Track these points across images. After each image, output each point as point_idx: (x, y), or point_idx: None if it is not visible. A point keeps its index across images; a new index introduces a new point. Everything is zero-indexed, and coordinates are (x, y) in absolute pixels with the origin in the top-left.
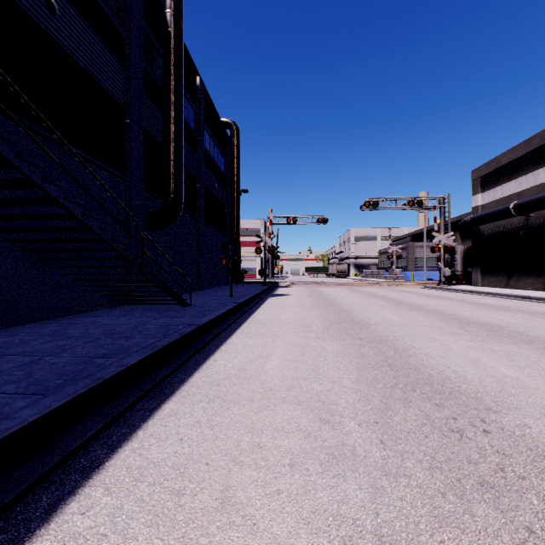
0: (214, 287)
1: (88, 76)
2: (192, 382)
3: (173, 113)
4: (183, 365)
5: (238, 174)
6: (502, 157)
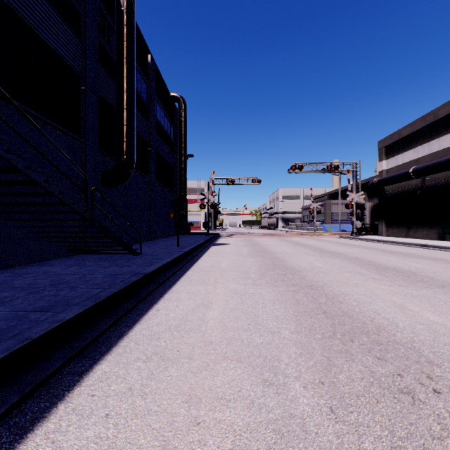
0: (164, 237)
1: (44, 43)
2: (131, 336)
3: (125, 83)
4: (125, 316)
5: (184, 140)
6: (403, 130)
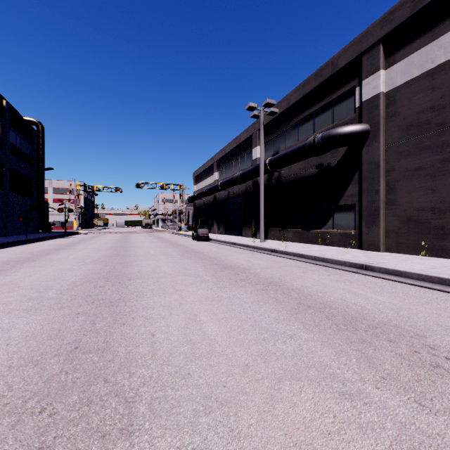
0: (20, 234)
1: None
2: None
3: None
4: None
5: (43, 158)
6: (199, 170)
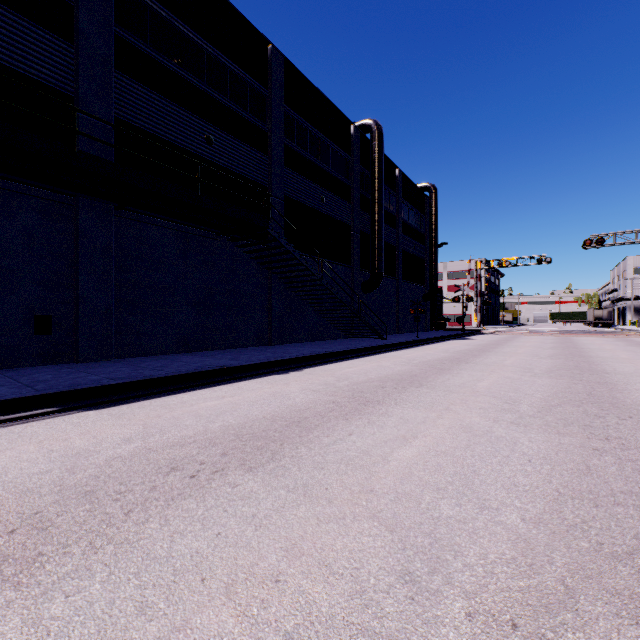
0: (412, 332)
1: (335, 220)
2: (377, 355)
3: (377, 219)
4: (375, 353)
5: (435, 231)
6: None
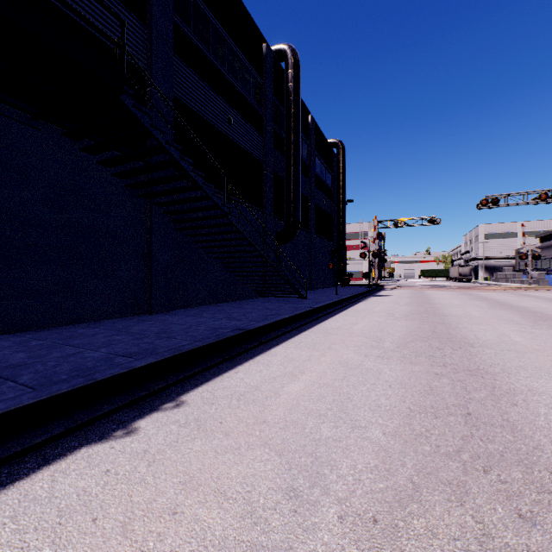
0: (322, 288)
1: (245, 152)
2: (314, 328)
3: (293, 159)
4: (308, 324)
5: (343, 187)
6: None
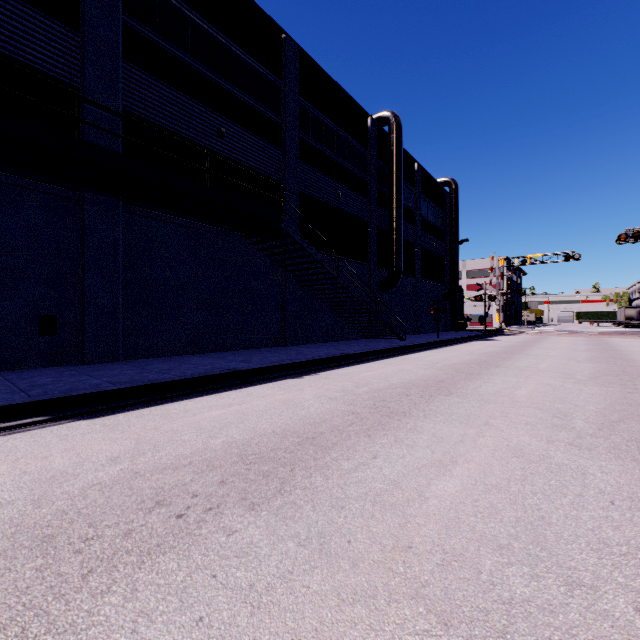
0: (431, 332)
1: (351, 216)
2: (397, 357)
3: (395, 215)
4: (395, 355)
5: (456, 227)
6: None
